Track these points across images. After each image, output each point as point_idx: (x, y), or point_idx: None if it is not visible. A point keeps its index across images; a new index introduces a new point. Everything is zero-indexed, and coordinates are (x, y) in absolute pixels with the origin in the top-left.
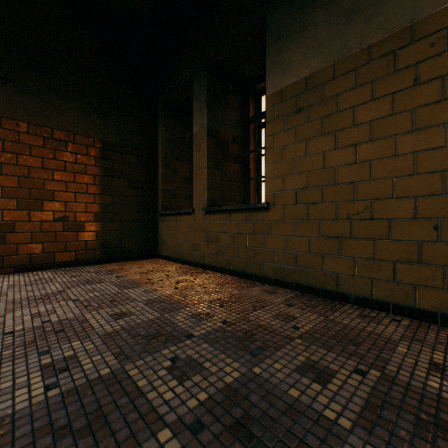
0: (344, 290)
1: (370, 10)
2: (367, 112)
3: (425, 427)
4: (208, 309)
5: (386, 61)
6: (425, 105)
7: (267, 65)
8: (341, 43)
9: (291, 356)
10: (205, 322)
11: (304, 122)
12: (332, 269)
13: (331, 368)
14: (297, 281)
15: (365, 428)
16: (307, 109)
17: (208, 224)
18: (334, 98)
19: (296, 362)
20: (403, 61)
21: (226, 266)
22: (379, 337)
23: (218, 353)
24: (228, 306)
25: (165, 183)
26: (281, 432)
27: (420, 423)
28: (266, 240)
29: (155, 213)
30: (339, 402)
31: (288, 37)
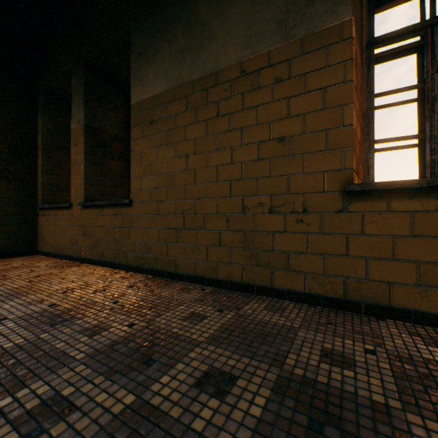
0: (180, 271)
1: (195, 53)
2: (193, 131)
3: (137, 349)
4: (47, 297)
5: (203, 95)
6: (222, 132)
7: (131, 77)
8: (179, 73)
9: (88, 322)
10: (32, 307)
11: (156, 132)
12: (174, 254)
13: (112, 326)
14: (152, 266)
15: (93, 356)
16: (158, 122)
17: (85, 218)
18: (175, 116)
19: (87, 326)
20: (212, 97)
21: (100, 258)
22: (176, 302)
23: (19, 329)
24: (71, 292)
25: (47, 175)
26: (20, 370)
27: (136, 347)
28: (130, 232)
29: (35, 206)
30: (92, 345)
31: (146, 57)
